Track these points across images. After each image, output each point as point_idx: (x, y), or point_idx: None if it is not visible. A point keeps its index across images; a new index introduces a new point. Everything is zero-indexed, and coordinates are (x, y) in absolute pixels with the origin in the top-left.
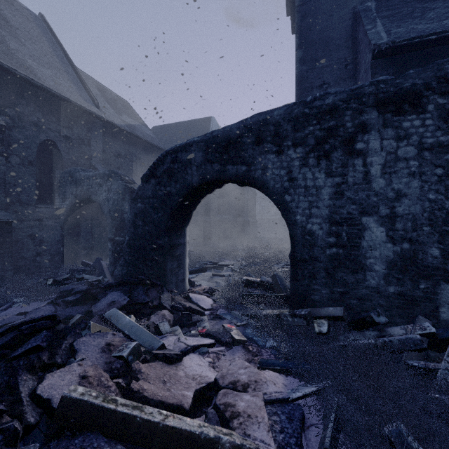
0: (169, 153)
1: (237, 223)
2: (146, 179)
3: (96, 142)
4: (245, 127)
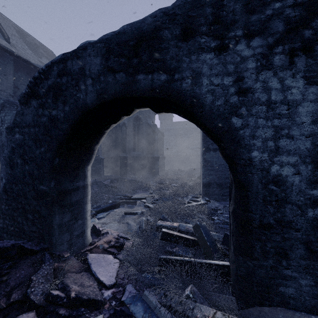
0: (55, 63)
1: (149, 158)
2: (24, 100)
3: (5, 76)
4: (164, 14)
